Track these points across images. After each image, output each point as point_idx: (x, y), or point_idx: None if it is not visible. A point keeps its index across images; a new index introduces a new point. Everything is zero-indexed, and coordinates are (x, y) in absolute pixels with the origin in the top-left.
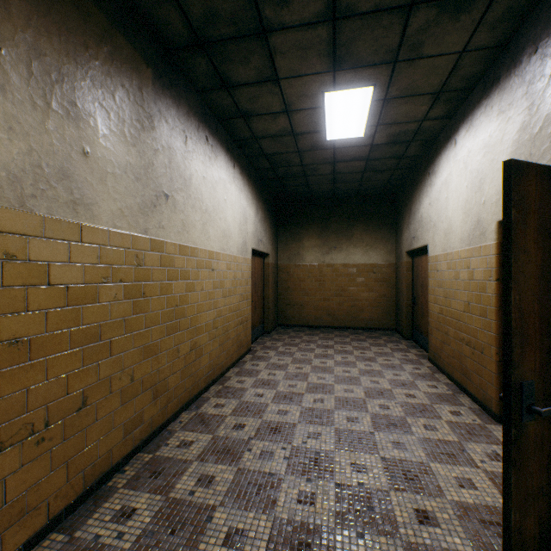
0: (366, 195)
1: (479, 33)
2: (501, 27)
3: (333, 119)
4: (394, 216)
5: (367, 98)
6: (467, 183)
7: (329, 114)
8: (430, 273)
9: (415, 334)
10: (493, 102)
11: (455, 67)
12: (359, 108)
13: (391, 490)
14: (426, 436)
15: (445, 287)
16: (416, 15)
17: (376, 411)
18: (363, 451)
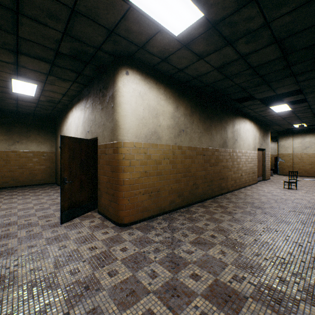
0: (39, 116)
1: (73, 87)
2: (78, 88)
3: (17, 87)
4: (55, 129)
5: (35, 87)
6: (75, 127)
7: (15, 85)
8: None
9: None
10: (80, 105)
11: (68, 91)
12: (31, 88)
13: (39, 220)
14: (56, 208)
15: None
16: (51, 77)
17: (38, 208)
18: (31, 217)
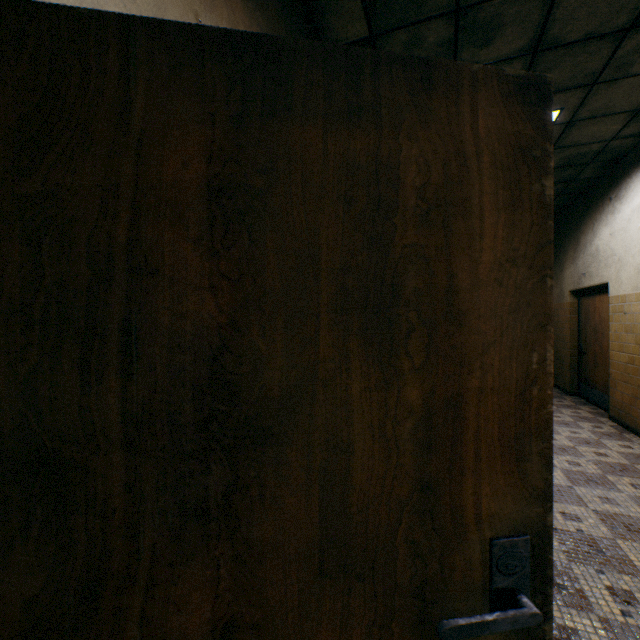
0: None
1: None
2: None
3: None
4: None
5: None
6: None
7: None
8: (613, 316)
9: (583, 389)
10: None
11: None
12: None
13: (616, 539)
14: (638, 495)
15: (638, 332)
16: (632, 37)
17: (566, 467)
18: (568, 503)
